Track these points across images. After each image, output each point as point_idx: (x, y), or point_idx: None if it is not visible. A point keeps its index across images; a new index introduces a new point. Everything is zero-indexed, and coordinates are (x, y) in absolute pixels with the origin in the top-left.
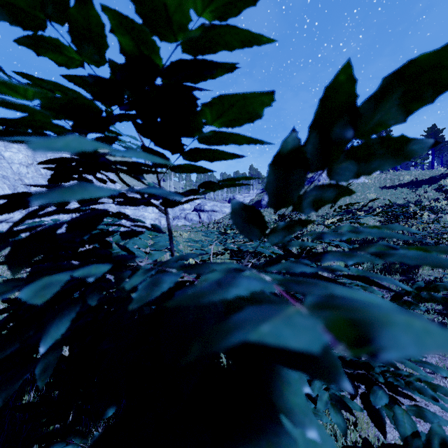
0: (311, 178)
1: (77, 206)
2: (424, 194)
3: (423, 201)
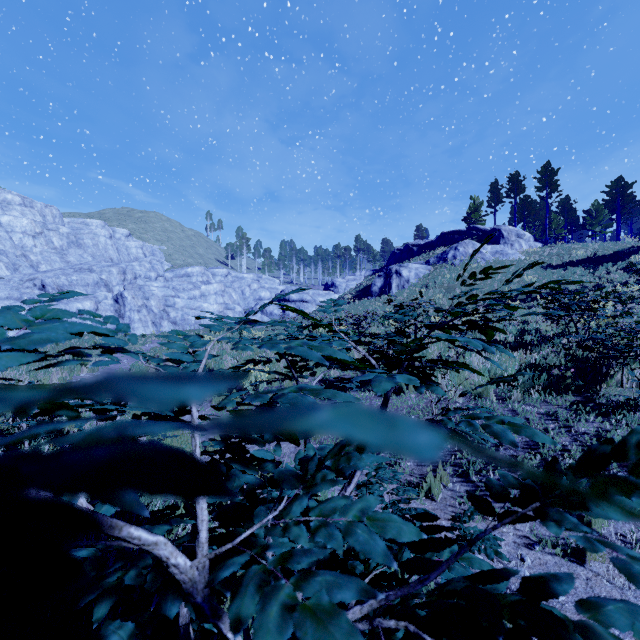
0: (443, 254)
1: (105, 293)
2: (607, 277)
3: (606, 286)
